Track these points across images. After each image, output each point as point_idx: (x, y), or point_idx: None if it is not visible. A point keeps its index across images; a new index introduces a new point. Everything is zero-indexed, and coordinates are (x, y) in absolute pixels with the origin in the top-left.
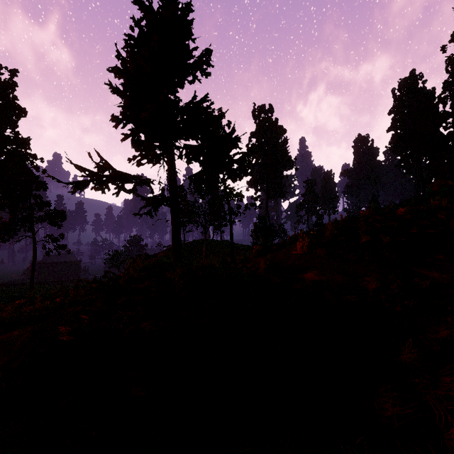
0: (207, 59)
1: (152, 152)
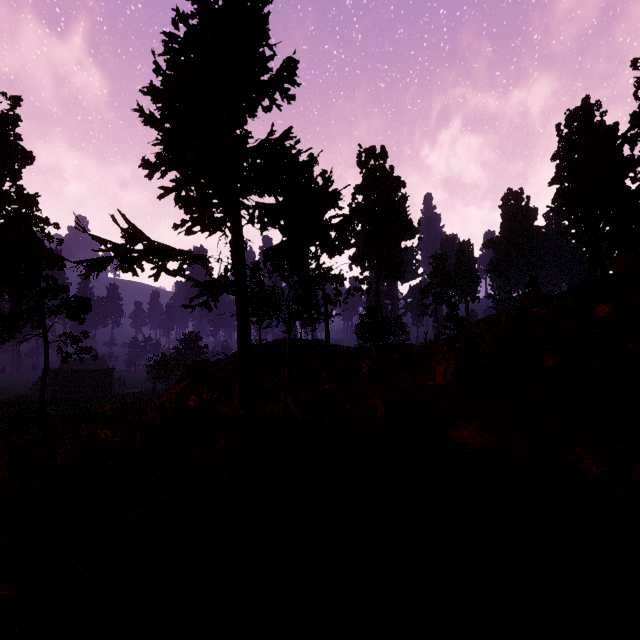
0: (290, 75)
1: (207, 214)
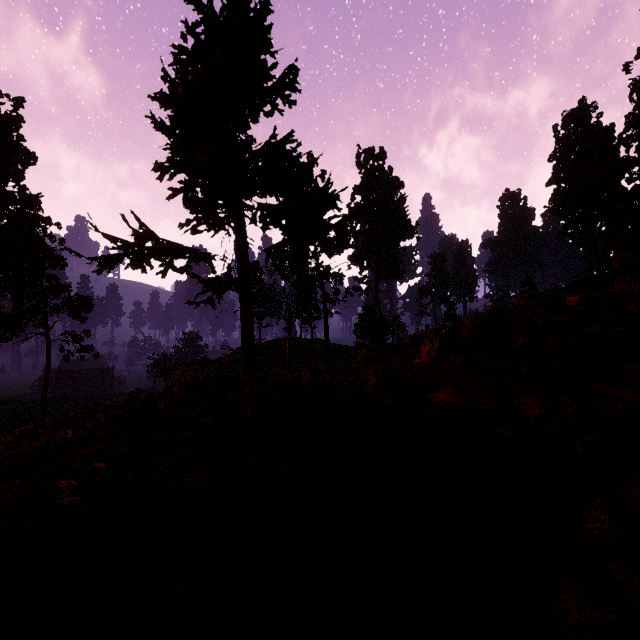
0: (292, 82)
1: (212, 214)
